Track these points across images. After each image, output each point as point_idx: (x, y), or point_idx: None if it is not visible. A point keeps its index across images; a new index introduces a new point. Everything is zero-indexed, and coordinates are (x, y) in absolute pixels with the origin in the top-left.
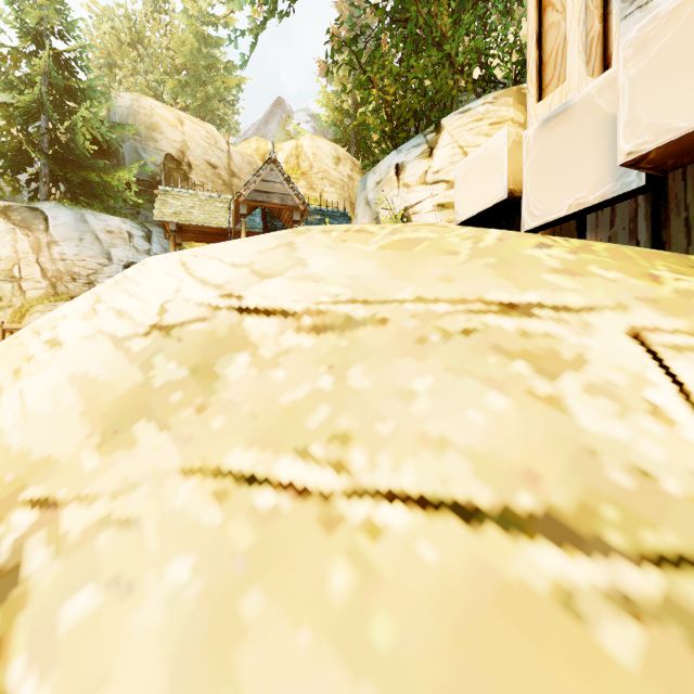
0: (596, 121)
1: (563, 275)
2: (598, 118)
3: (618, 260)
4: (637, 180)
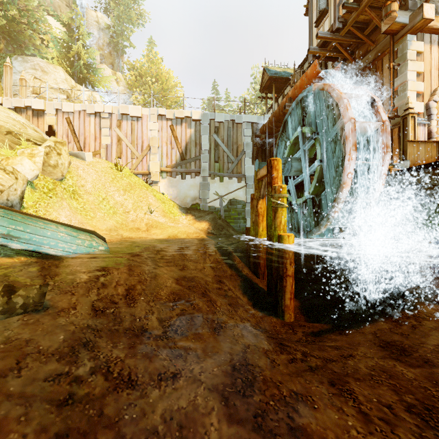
0: (11, 102)
1: (9, 111)
2: (11, 102)
3: (12, 112)
4: (14, 108)
